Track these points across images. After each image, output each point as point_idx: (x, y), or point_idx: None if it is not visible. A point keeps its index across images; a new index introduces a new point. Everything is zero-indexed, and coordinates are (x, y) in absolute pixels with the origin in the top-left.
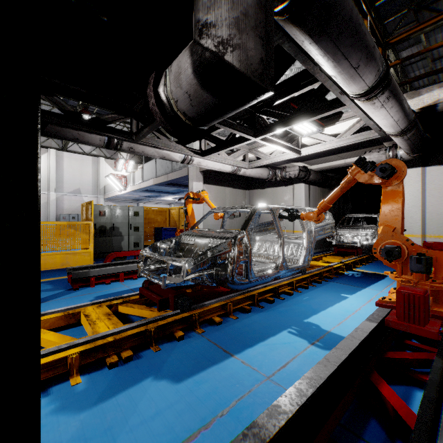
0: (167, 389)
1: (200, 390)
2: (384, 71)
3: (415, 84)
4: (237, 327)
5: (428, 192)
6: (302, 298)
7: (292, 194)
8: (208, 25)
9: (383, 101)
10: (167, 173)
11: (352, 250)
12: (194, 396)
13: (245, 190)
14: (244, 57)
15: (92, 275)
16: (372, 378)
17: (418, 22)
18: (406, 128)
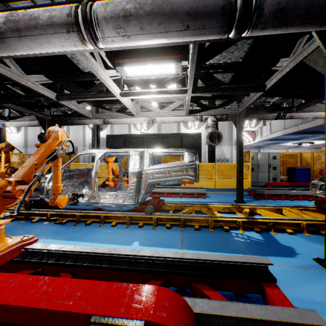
0: None
1: None
2: None
3: None
4: None
5: None
6: None
7: None
8: None
9: None
10: (297, 125)
11: None
12: None
13: None
14: None
15: (265, 193)
16: None
17: None
18: None
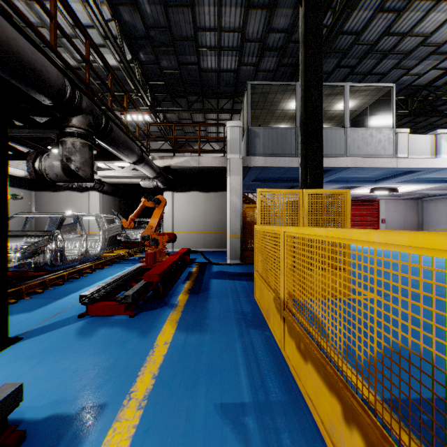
0: (27, 314)
1: (48, 309)
2: (141, 156)
3: (176, 134)
4: (57, 291)
5: (175, 207)
6: (99, 273)
7: (87, 200)
8: (72, 159)
9: (142, 166)
10: None
11: (135, 244)
12: (46, 311)
13: (31, 190)
14: (86, 174)
15: None
16: (131, 283)
17: (173, 103)
18: (157, 176)
